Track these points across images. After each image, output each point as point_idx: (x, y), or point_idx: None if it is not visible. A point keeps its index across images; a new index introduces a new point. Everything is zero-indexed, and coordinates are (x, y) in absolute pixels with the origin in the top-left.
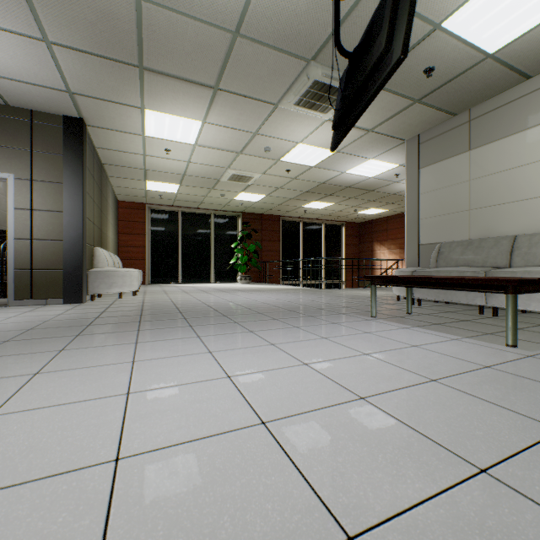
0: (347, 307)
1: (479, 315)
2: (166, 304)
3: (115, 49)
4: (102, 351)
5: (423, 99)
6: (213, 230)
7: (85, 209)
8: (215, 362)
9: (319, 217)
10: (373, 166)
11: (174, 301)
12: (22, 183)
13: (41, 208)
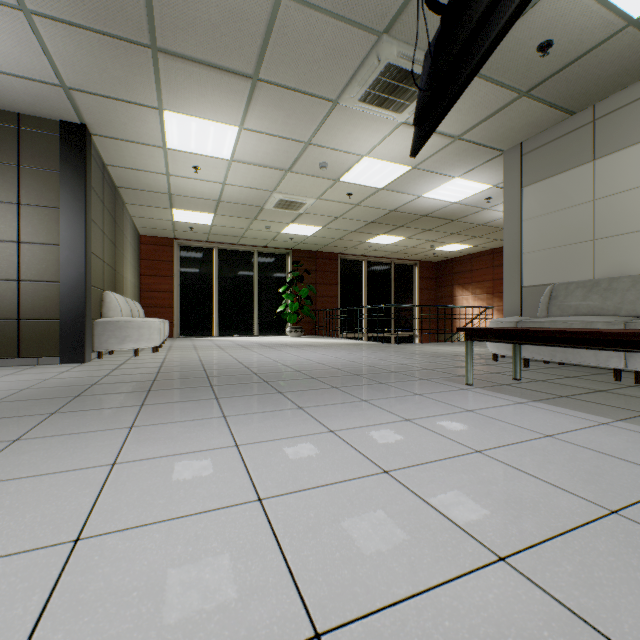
0: (429, 369)
1: (616, 383)
2: (192, 364)
3: (117, 20)
4: (74, 442)
5: (532, 91)
6: (256, 271)
7: (89, 242)
8: (241, 466)
9: (386, 255)
10: (458, 188)
11: (203, 360)
12: (6, 208)
13: (31, 240)
